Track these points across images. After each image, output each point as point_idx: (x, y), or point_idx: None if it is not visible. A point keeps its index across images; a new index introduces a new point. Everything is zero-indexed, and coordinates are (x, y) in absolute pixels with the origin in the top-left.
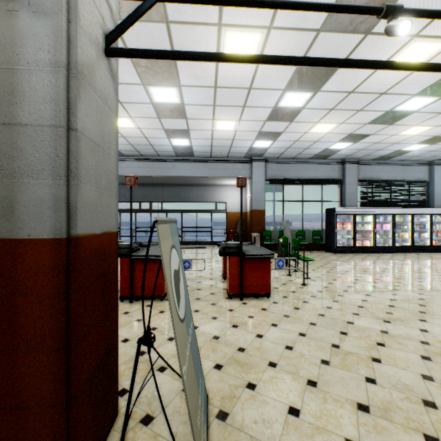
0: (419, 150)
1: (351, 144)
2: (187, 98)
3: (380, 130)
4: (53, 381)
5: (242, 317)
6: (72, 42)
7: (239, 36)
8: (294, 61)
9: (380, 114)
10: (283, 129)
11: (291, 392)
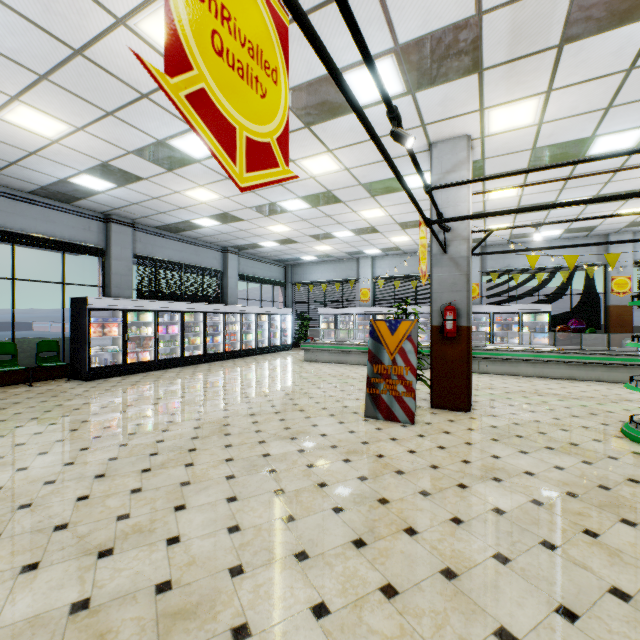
0: (212, 228)
1: (113, 186)
2: None
3: (157, 176)
4: None
5: None
6: None
7: None
8: None
9: (150, 141)
10: None
11: None
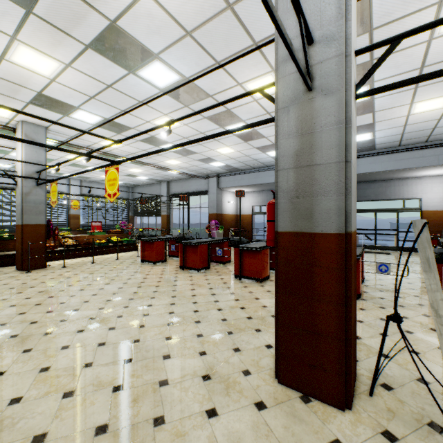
0: None
1: None
2: None
3: None
4: (337, 323)
5: None
6: (347, 104)
7: None
8: None
9: None
10: None
11: None
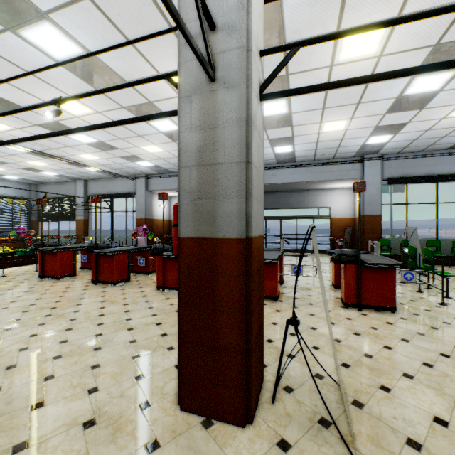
0: None
1: None
2: (295, 106)
3: None
4: (238, 335)
5: (364, 327)
6: (249, 101)
7: (359, 35)
8: (442, 66)
9: None
10: (409, 119)
11: (435, 405)
